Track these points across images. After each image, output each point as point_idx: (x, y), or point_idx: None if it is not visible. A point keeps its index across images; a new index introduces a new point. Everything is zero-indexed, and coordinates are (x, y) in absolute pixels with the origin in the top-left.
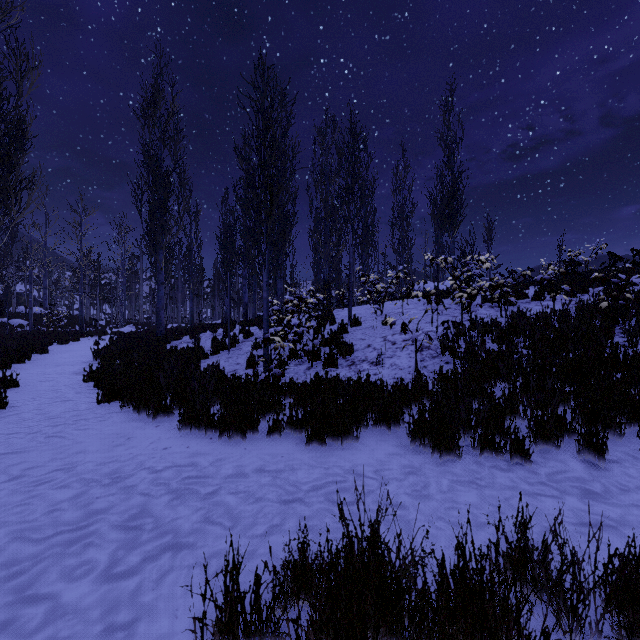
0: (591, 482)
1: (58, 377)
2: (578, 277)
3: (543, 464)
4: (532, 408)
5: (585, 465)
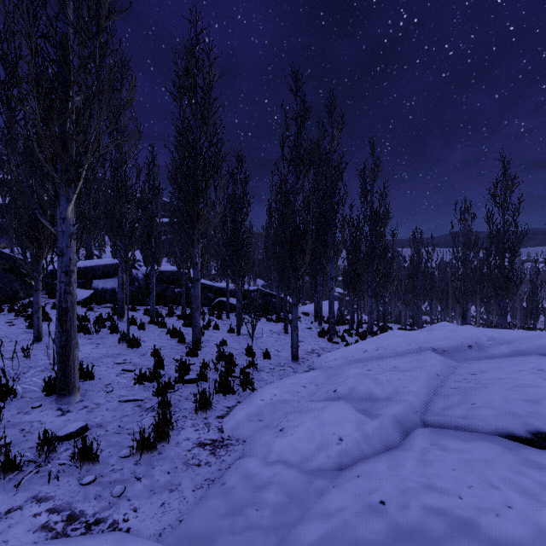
0: None
1: None
2: None
3: None
4: None
5: None
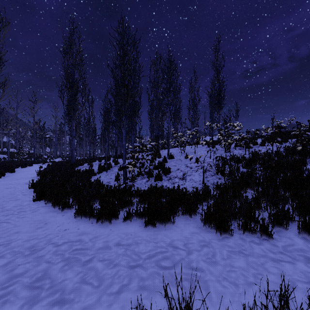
0: (309, 252)
1: (16, 186)
2: (281, 134)
3: (279, 240)
4: (270, 206)
5: (303, 240)
